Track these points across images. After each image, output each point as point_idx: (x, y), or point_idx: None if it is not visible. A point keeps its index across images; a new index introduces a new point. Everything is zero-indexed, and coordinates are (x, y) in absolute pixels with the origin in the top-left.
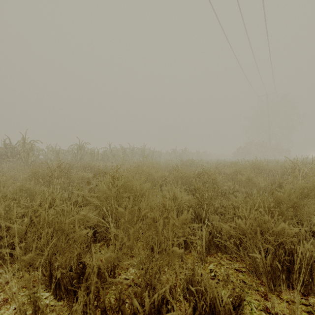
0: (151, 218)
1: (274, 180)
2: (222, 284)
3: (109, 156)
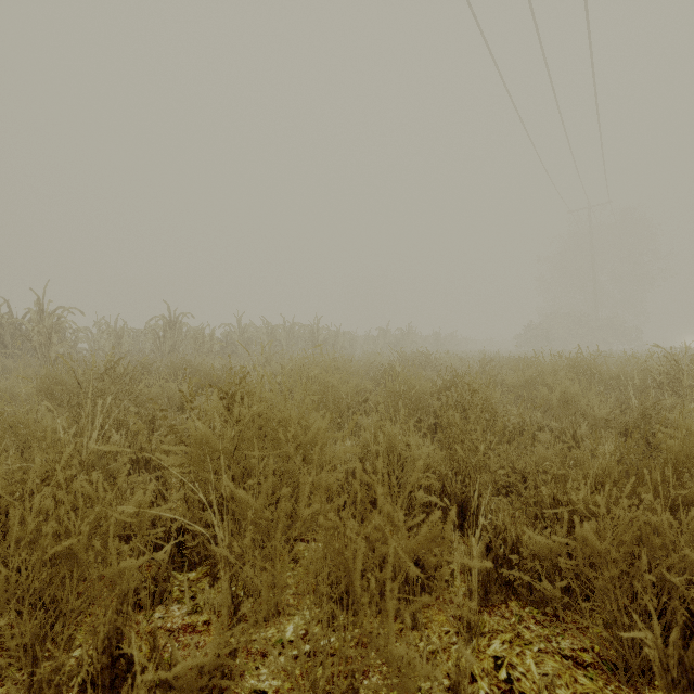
0: (328, 530)
1: (623, 401)
2: None
3: (237, 345)
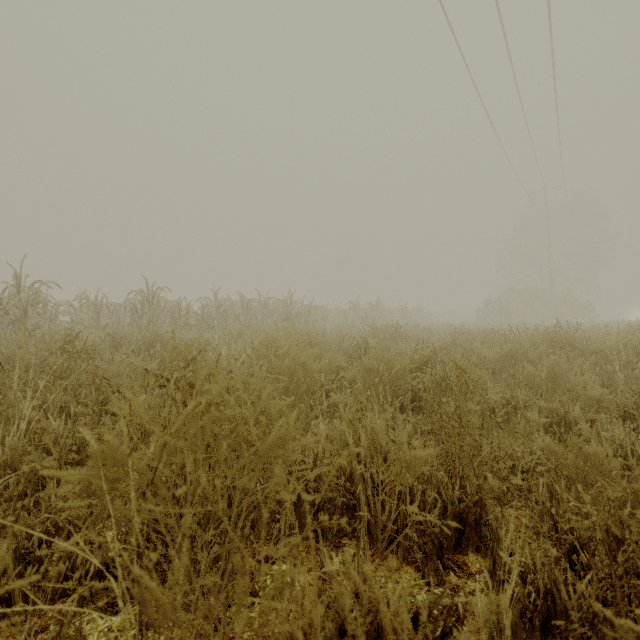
0: None
1: (605, 376)
2: None
3: (214, 318)
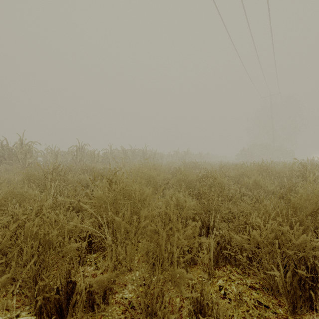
0: (152, 231)
1: (282, 183)
2: (234, 304)
3: (110, 158)
